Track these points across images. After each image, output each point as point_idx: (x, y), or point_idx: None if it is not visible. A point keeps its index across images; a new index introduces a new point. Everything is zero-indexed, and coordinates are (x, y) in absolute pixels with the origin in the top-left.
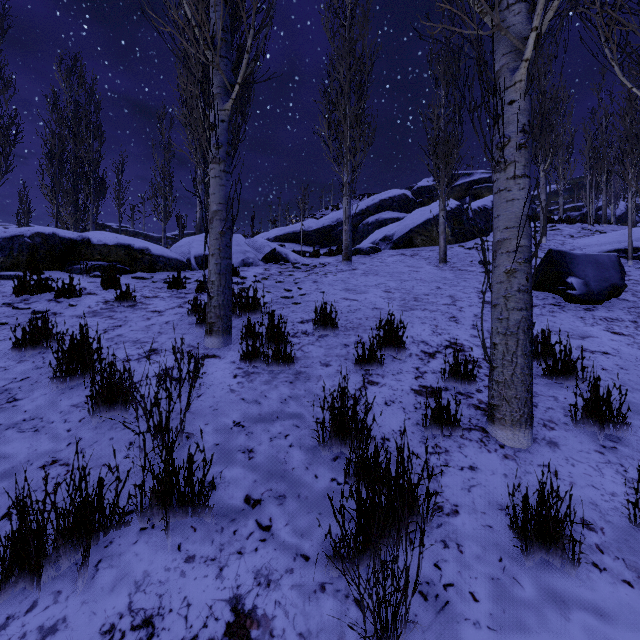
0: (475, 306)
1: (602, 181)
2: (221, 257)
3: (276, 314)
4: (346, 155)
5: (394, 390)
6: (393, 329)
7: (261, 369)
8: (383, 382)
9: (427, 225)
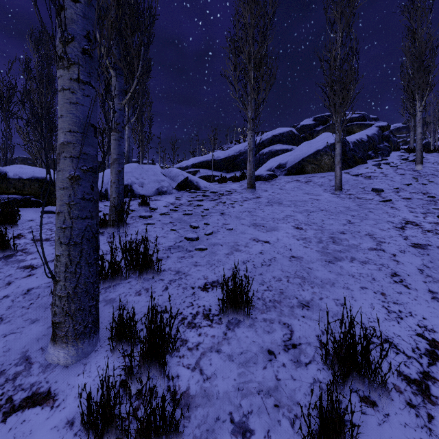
0: (408, 252)
1: None
2: (73, 217)
3: (174, 270)
4: (250, 93)
5: None
6: (355, 343)
7: None
8: None
9: (317, 155)
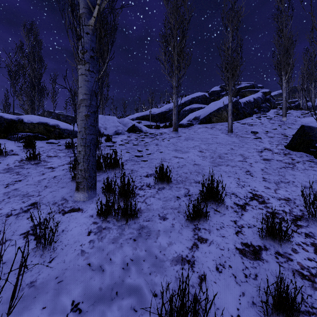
0: (259, 162)
1: (312, 87)
2: (86, 133)
3: (130, 169)
4: (175, 71)
5: (221, 249)
6: (214, 188)
7: (112, 224)
8: (210, 239)
9: (219, 111)
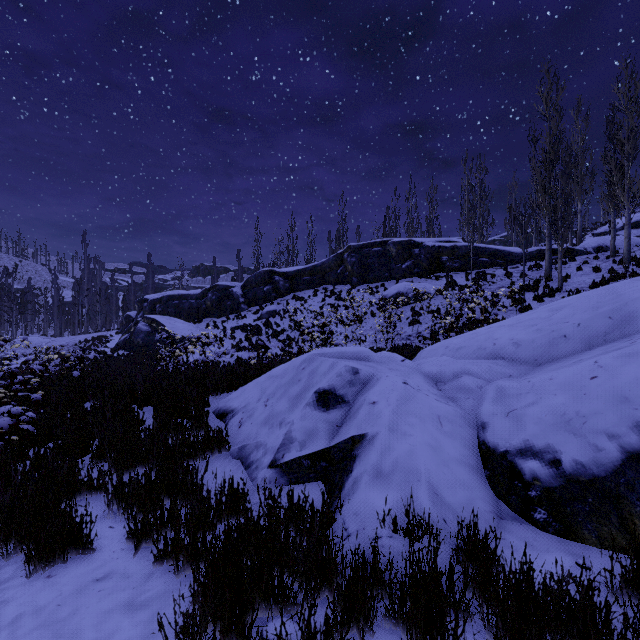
0: None
1: None
2: (627, 247)
3: None
4: None
5: None
6: None
7: None
8: None
9: None
